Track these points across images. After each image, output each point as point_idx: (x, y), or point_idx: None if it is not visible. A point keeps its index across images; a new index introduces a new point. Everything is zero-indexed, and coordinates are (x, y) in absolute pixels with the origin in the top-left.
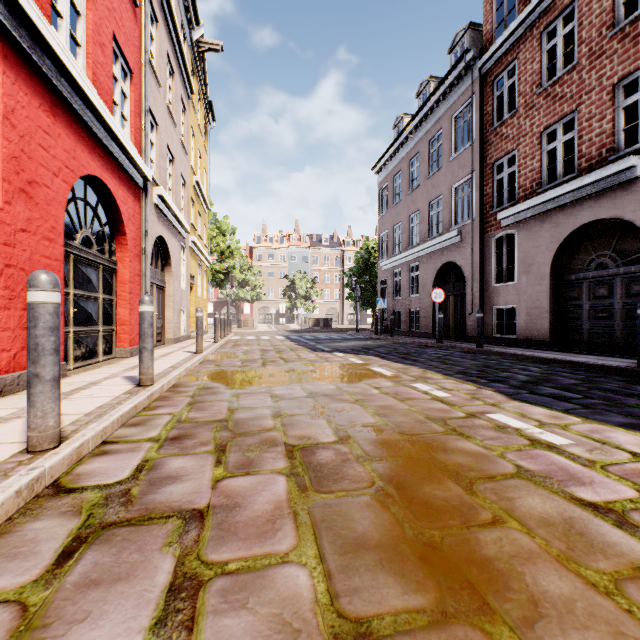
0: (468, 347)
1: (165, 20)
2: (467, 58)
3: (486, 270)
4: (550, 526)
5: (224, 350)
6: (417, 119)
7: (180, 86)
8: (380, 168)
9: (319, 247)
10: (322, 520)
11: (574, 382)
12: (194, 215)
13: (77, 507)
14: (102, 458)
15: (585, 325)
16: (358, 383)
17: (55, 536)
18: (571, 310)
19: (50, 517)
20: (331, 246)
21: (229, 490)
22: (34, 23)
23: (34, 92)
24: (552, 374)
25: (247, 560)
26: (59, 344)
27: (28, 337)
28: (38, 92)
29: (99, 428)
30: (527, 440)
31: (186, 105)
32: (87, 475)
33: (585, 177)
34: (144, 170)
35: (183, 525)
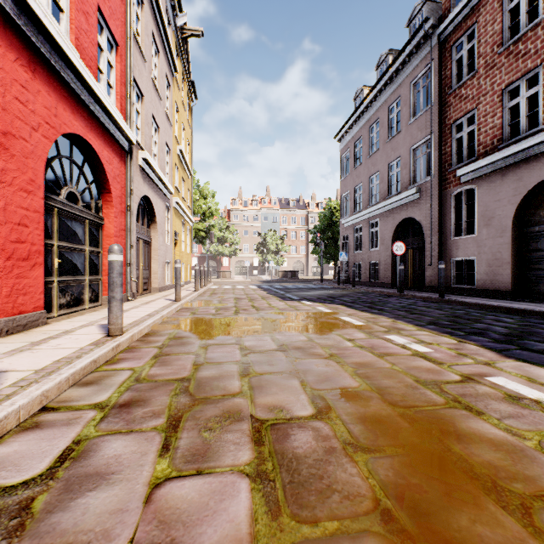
0: (430, 297)
1: (150, 3)
2: (426, 27)
3: (445, 224)
4: None
5: (202, 298)
6: (377, 89)
7: (165, 64)
8: (342, 136)
9: (287, 209)
10: None
11: None
12: (178, 180)
13: None
14: (28, 435)
15: None
16: (329, 334)
17: None
18: (535, 261)
19: None
20: (297, 208)
21: (167, 508)
22: None
23: (9, 45)
24: (531, 326)
25: None
26: None
27: None
28: (14, 46)
29: (36, 393)
30: None
31: (170, 82)
32: None
33: None
34: (128, 133)
35: None
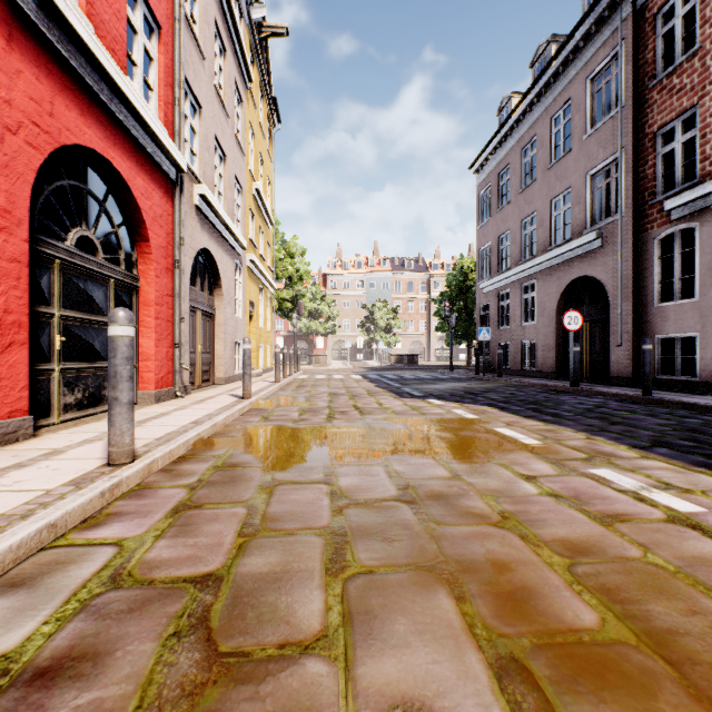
0: (627, 394)
1: None
2: None
3: (643, 284)
4: None
5: (283, 393)
6: (533, 92)
7: (234, 70)
8: (480, 165)
9: (402, 272)
10: None
11: None
12: (254, 230)
13: None
14: None
15: None
16: (486, 463)
17: None
18: None
19: None
20: (416, 270)
21: None
22: None
23: None
24: None
25: None
26: None
27: None
28: None
29: None
30: None
31: (243, 95)
32: None
33: None
34: (175, 155)
35: None
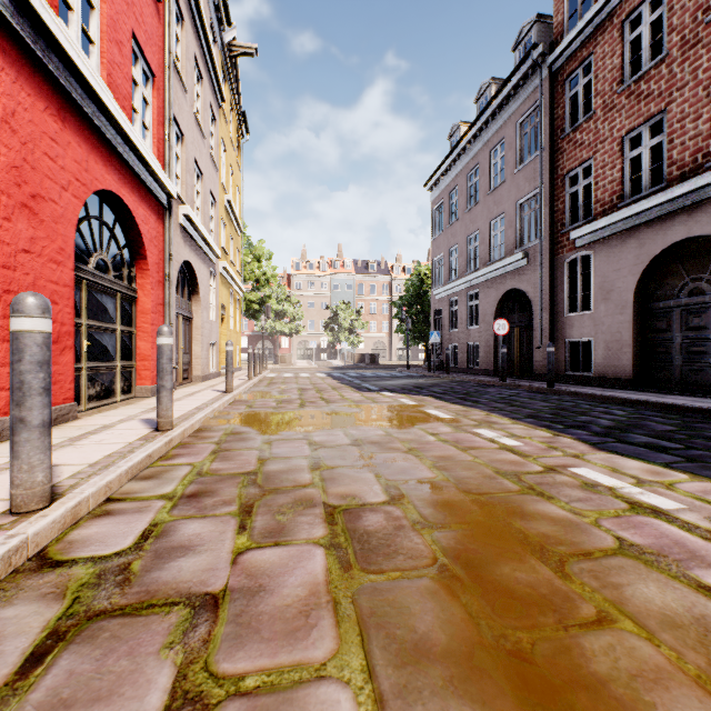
0: (537, 386)
1: (192, 19)
2: (535, 55)
3: (557, 298)
4: (678, 629)
5: (258, 389)
6: (476, 127)
7: (209, 94)
8: (434, 184)
9: (365, 274)
10: (370, 613)
11: (670, 428)
12: (225, 238)
13: (61, 587)
14: (103, 520)
15: (676, 361)
16: (411, 428)
17: (26, 630)
18: (659, 343)
19: (25, 601)
20: (378, 273)
21: (253, 567)
22: (37, 12)
23: (39, 93)
24: (641, 418)
25: (270, 673)
26: (50, 382)
27: (11, 373)
28: (43, 93)
29: (102, 483)
30: (625, 503)
31: (216, 115)
32: (81, 543)
33: (677, 187)
34: (168, 186)
35: (191, 617)
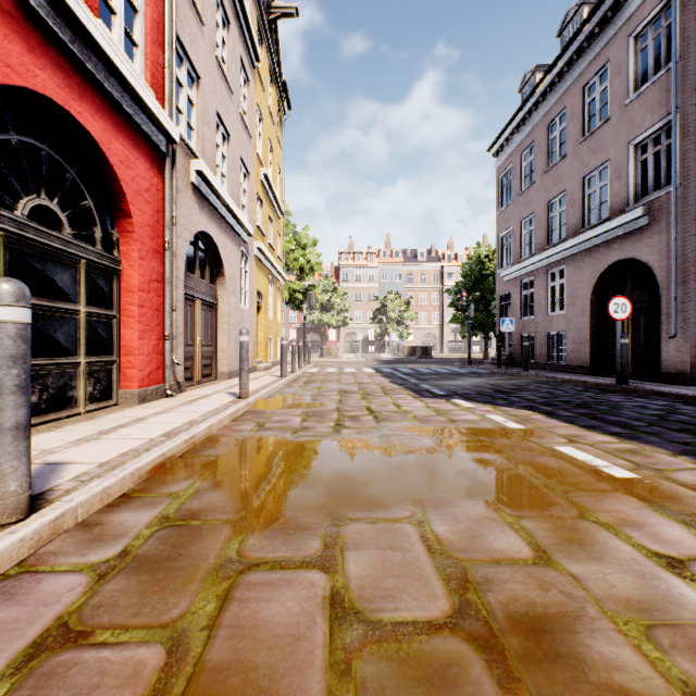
0: None
1: None
2: None
3: None
4: None
5: (288, 390)
6: (563, 60)
7: (239, 45)
8: (500, 146)
9: (414, 263)
10: None
11: None
12: (262, 218)
13: None
14: None
15: None
16: (579, 522)
17: None
18: None
19: None
20: (428, 262)
21: None
22: None
23: None
24: None
25: None
26: None
27: None
28: None
29: None
30: None
31: (249, 75)
32: None
33: None
34: (162, 120)
35: None
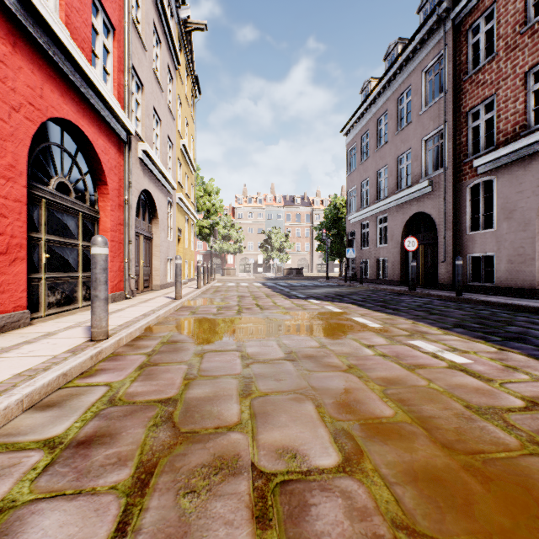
0: (446, 295)
1: None
2: (439, 11)
3: (460, 218)
4: None
5: (204, 296)
6: (385, 79)
7: (167, 56)
8: (348, 130)
9: (291, 206)
10: None
11: None
12: (181, 175)
13: None
14: None
15: None
16: (344, 338)
17: None
18: None
19: None
20: (302, 205)
21: None
22: None
23: None
24: None
25: None
26: None
27: None
28: None
29: None
30: None
31: (173, 75)
32: None
33: None
34: (125, 122)
35: None
